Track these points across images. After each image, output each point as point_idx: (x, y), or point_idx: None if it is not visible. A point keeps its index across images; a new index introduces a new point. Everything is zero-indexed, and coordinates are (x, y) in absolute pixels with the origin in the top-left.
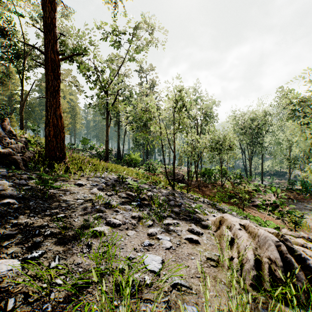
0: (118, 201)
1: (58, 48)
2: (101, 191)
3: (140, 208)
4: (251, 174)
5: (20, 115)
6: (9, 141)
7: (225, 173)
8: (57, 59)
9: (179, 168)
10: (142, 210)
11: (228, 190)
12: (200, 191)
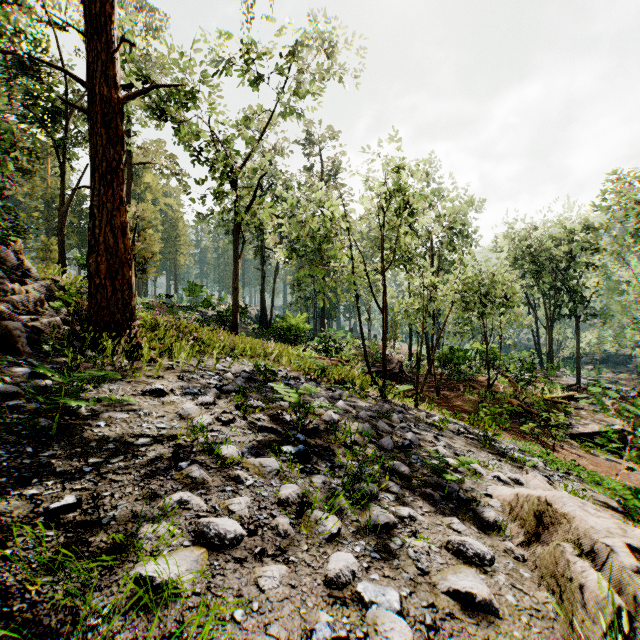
0: (247, 440)
1: (117, 72)
2: (206, 411)
3: (304, 467)
4: (552, 361)
5: (59, 235)
6: (8, 287)
7: (494, 358)
8: (116, 97)
9: (390, 347)
10: (308, 471)
11: (506, 397)
12: (441, 400)
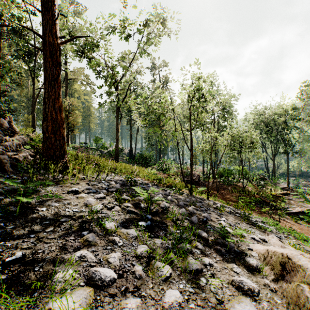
0: (120, 218)
1: (57, 30)
2: (100, 202)
3: (151, 234)
4: (275, 175)
5: (32, 113)
6: (3, 138)
7: (245, 174)
8: (56, 42)
9: (193, 168)
10: (153, 236)
11: (252, 194)
12: (219, 194)
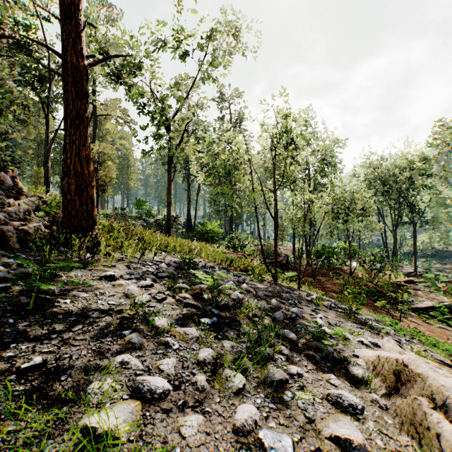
0: (175, 313)
1: (83, 46)
2: (145, 291)
3: (217, 334)
4: (396, 255)
5: (45, 165)
6: (5, 202)
7: (354, 253)
8: (82, 64)
9: (279, 245)
10: (220, 337)
11: (363, 281)
12: (316, 283)
